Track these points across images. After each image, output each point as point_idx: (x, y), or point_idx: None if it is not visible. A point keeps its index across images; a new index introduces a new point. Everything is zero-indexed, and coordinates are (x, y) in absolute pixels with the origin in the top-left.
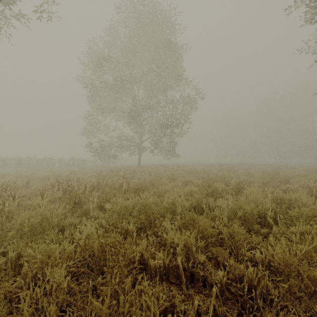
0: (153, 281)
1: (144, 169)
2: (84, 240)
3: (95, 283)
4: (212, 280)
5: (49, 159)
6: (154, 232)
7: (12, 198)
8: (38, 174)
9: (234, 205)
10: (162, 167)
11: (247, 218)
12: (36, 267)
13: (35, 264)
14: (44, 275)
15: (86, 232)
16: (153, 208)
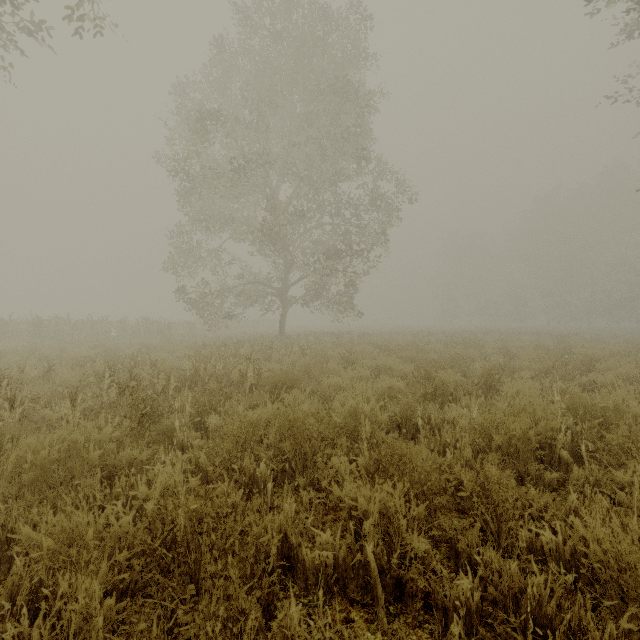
0: (311, 596)
1: (292, 342)
2: (158, 500)
3: (177, 603)
4: (445, 598)
5: (99, 321)
6: (312, 479)
7: (9, 405)
8: (73, 352)
9: (484, 421)
10: (328, 338)
11: (515, 448)
12: (42, 569)
13: (39, 562)
14: (57, 588)
15: (162, 483)
16: (310, 427)
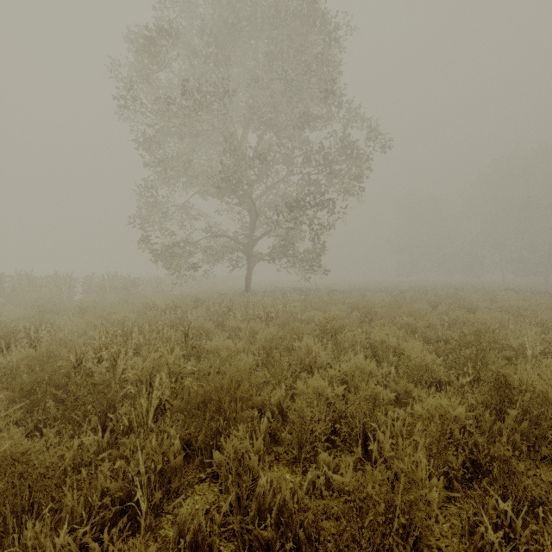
0: None
1: (255, 302)
2: None
3: None
4: None
5: (62, 277)
6: None
7: None
8: None
9: None
10: (295, 295)
11: None
12: None
13: None
14: None
15: None
16: None
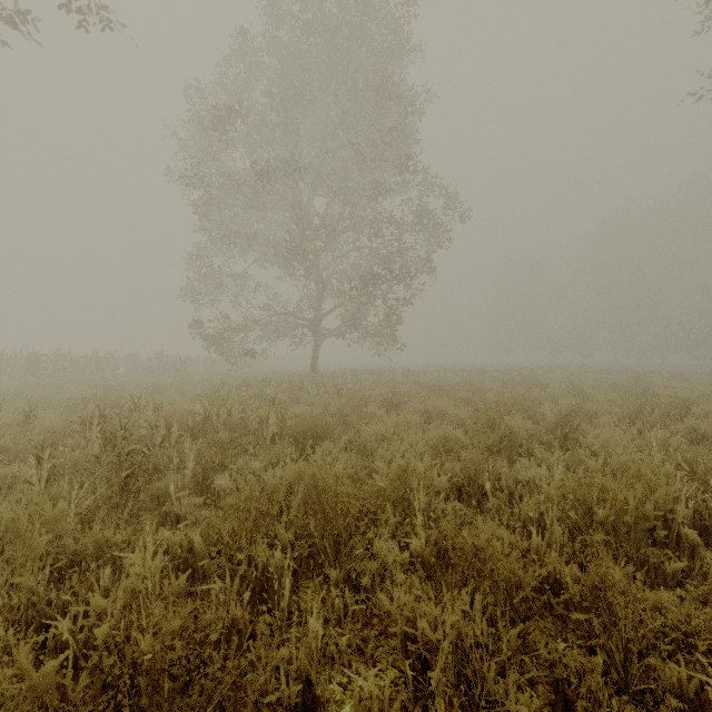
0: None
1: (325, 381)
2: (120, 616)
3: None
4: None
5: (105, 356)
6: (348, 569)
7: None
8: (67, 393)
9: (579, 487)
10: (367, 376)
11: (622, 525)
12: None
13: None
14: None
15: (128, 589)
16: (345, 499)
